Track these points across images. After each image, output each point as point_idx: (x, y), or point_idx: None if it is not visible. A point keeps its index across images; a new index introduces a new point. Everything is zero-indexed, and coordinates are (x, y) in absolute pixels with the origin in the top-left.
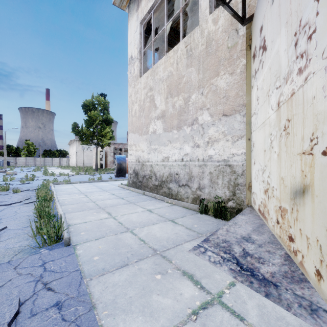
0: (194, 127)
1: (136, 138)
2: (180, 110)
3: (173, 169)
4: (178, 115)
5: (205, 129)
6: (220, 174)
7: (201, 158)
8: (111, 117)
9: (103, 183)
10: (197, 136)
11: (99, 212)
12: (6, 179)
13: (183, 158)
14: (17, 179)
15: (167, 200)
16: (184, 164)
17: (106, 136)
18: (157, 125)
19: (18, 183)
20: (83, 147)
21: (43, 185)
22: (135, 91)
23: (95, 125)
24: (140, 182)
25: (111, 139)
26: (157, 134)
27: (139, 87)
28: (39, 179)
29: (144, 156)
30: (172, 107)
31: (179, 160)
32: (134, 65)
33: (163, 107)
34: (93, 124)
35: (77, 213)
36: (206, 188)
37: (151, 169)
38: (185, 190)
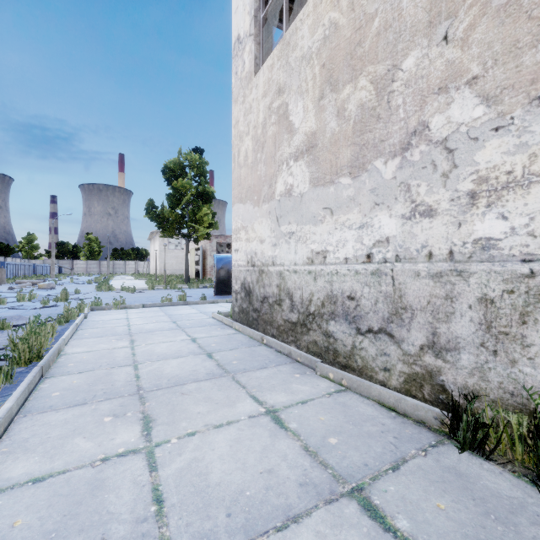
0: (412, 157)
1: (247, 212)
2: (362, 117)
3: (339, 283)
4: (355, 132)
5: (460, 152)
6: (538, 309)
7: (440, 249)
8: (212, 188)
9: (188, 308)
10: (427, 180)
11: (123, 416)
12: (23, 297)
13: (372, 252)
14: (42, 297)
15: (325, 369)
16: (376, 269)
17: (203, 222)
18: (294, 175)
19: (36, 305)
20: (170, 243)
21: (37, 318)
22: (246, 109)
23: (185, 204)
24: (256, 312)
25: (212, 227)
26: (294, 195)
27: (253, 96)
28: (82, 297)
29: (265, 251)
30: (338, 116)
31: (357, 259)
32: (243, 54)
33: (311, 124)
34: (180, 202)
35: (60, 415)
36: (463, 352)
37: (280, 283)
38: (378, 345)
